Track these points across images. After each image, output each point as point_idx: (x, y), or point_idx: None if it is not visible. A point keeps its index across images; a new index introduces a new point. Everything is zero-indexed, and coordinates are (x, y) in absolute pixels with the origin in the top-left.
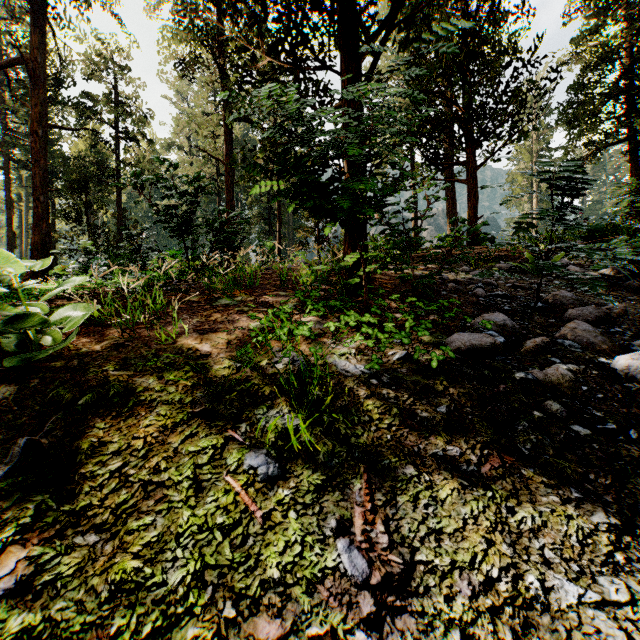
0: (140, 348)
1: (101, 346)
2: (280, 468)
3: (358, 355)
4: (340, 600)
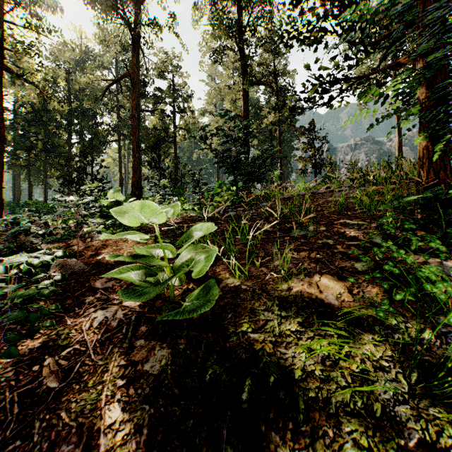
0: (260, 295)
1: (221, 289)
2: None
3: None
4: None
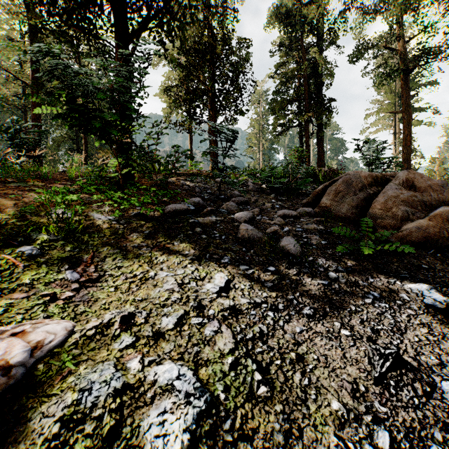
0: None
1: None
2: (41, 252)
3: (109, 212)
4: (62, 286)
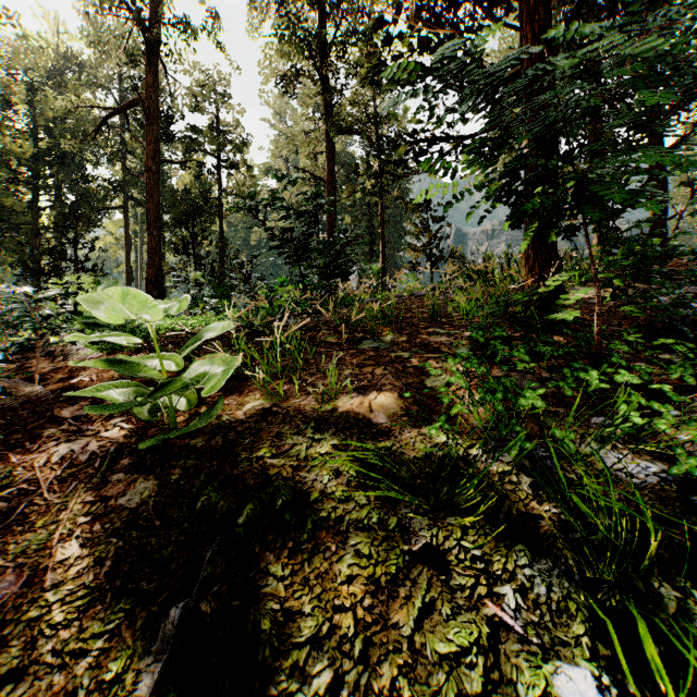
0: (294, 418)
1: (244, 412)
2: None
3: (630, 442)
4: None
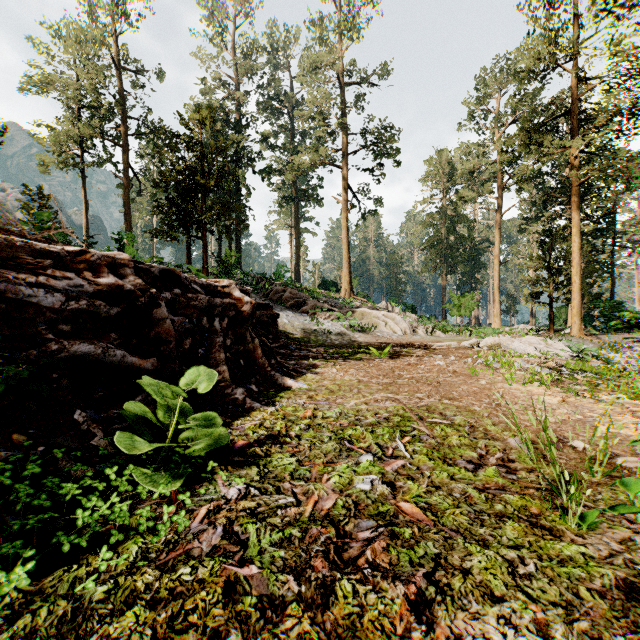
0: None
1: None
2: None
3: None
4: None
